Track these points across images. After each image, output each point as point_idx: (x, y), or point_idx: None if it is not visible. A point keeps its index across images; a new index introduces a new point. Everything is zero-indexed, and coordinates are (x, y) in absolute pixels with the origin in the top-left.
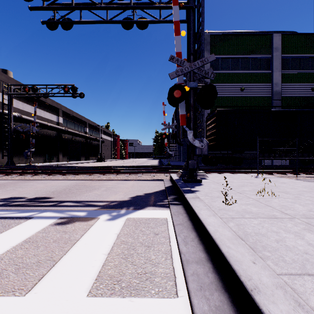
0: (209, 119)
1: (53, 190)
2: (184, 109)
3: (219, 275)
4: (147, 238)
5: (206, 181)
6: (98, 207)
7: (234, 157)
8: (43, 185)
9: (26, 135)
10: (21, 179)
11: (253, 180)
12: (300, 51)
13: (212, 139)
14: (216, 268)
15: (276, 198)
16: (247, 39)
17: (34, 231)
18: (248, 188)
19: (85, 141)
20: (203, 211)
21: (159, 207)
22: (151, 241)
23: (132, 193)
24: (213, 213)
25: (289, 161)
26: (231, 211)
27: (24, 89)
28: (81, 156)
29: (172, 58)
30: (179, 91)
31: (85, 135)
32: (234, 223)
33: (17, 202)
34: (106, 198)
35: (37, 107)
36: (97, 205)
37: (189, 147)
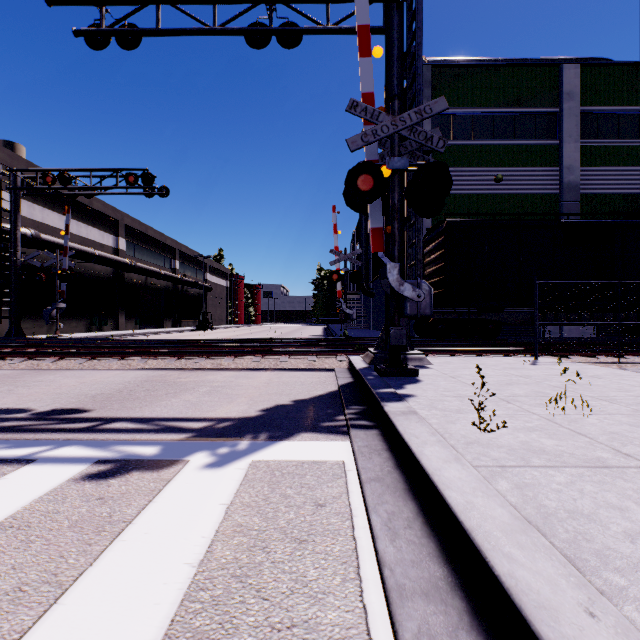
0: (430, 241)
1: (94, 392)
2: (379, 217)
3: (488, 639)
4: (299, 517)
5: (427, 373)
6: (189, 434)
7: (483, 321)
8: (75, 381)
9: (48, 274)
10: (31, 367)
11: (530, 370)
12: (619, 99)
13: (436, 282)
14: (477, 613)
15: (592, 415)
16: (509, 74)
17: (30, 496)
18: (521, 388)
19: (172, 287)
20: (430, 448)
21: (325, 434)
22: (308, 524)
23: (267, 400)
24: (455, 454)
25: (596, 329)
26: (495, 448)
27: (44, 179)
28: (164, 319)
29: (354, 106)
30: (370, 178)
31: (173, 275)
32: (510, 482)
33: (9, 421)
34: (208, 411)
35: (72, 216)
36: (186, 428)
37: (389, 299)
